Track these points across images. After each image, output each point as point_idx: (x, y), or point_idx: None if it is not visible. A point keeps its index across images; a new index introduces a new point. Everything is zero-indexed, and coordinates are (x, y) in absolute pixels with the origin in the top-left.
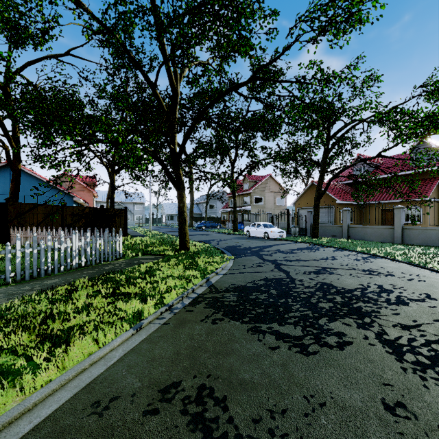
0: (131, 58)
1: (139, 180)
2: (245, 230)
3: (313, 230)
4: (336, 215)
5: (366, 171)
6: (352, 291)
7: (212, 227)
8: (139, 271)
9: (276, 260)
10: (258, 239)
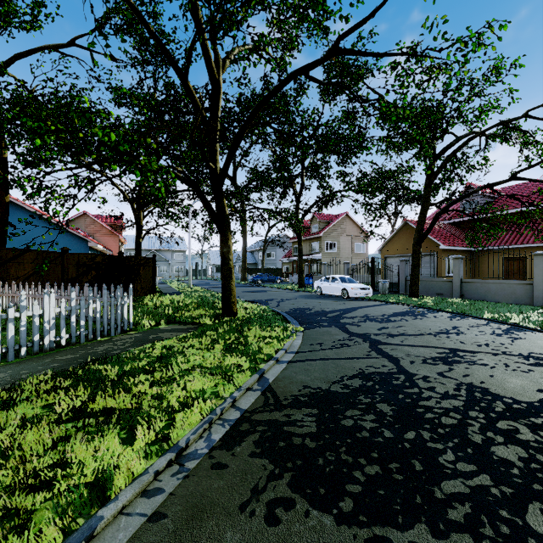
0: (150, 33)
1: (172, 218)
2: (315, 286)
3: (411, 286)
4: (439, 266)
5: (489, 202)
6: (539, 408)
7: (271, 281)
8: (148, 358)
9: (368, 335)
10: (334, 299)
